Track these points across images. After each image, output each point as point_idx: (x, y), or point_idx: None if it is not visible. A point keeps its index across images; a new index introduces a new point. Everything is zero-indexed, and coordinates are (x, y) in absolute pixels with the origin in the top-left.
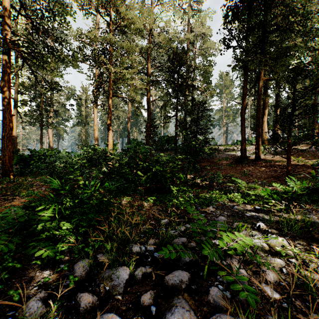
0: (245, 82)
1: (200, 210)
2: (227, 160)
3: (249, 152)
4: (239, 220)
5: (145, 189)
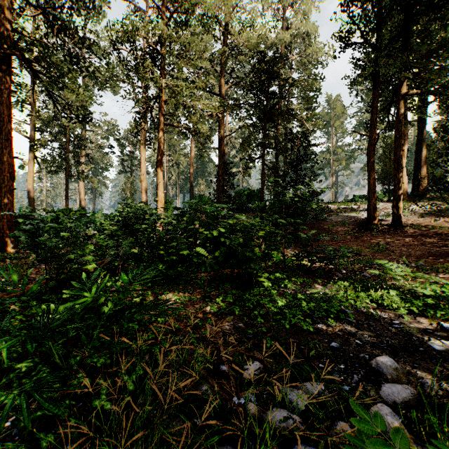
0: (376, 100)
1: (324, 329)
2: (345, 225)
3: (380, 213)
4: (426, 366)
5: (213, 276)
